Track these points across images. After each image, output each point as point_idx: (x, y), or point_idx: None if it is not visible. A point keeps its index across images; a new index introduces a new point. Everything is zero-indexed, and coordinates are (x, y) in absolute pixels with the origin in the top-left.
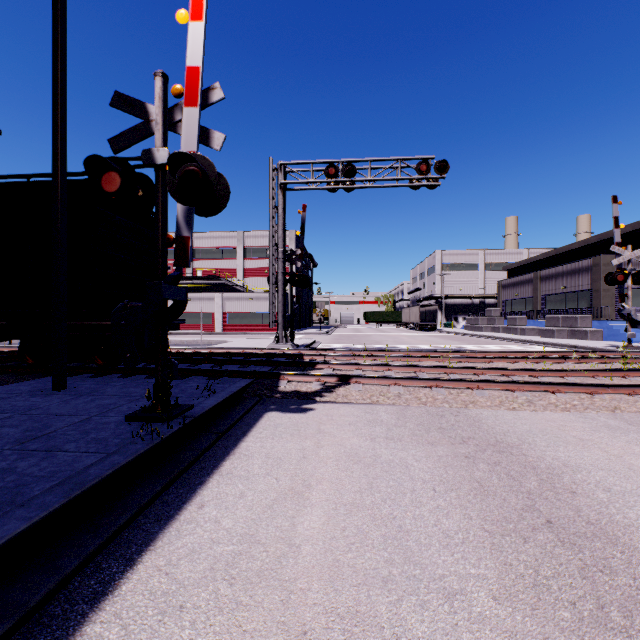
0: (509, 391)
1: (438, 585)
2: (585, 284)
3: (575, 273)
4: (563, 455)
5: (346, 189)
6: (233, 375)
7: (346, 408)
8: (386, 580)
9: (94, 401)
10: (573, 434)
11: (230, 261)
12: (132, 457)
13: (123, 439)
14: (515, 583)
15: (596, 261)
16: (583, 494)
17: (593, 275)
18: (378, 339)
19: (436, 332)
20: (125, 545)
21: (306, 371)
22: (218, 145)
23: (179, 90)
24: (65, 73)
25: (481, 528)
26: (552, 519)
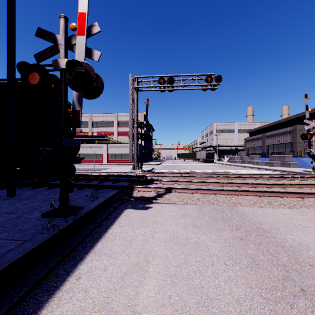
0: (257, 196)
1: None
2: (289, 139)
3: (283, 134)
4: (297, 237)
5: (169, 90)
6: (108, 187)
7: (170, 206)
8: None
9: (28, 203)
10: (299, 223)
11: (111, 128)
12: (38, 244)
13: (37, 230)
14: None
15: (294, 128)
16: None
17: (293, 135)
18: (185, 167)
19: (214, 163)
20: (20, 313)
21: (148, 185)
22: (97, 58)
23: (74, 26)
24: (15, 22)
25: (260, 296)
26: (304, 287)
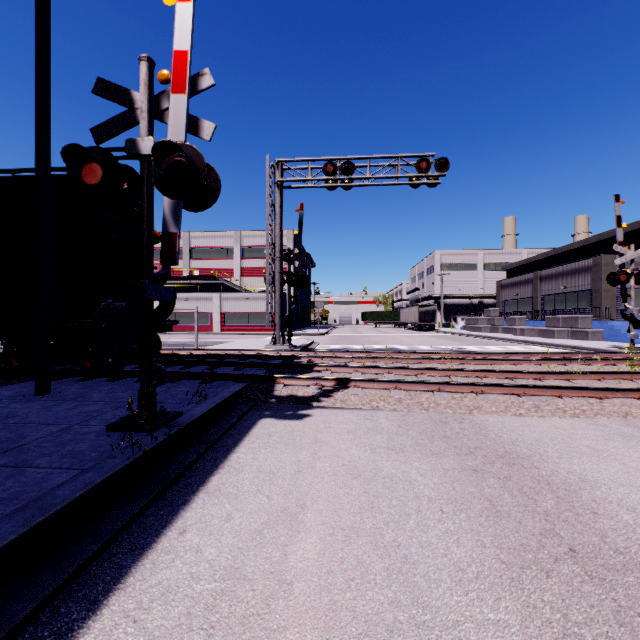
0: (514, 395)
1: (452, 635)
2: (585, 284)
3: (575, 273)
4: (578, 468)
5: (344, 187)
6: (227, 378)
7: (344, 414)
8: (391, 629)
9: (77, 408)
10: (586, 443)
11: (228, 261)
12: (108, 474)
13: (102, 452)
14: (542, 632)
15: (596, 261)
16: (606, 515)
17: (593, 275)
18: (377, 340)
19: (435, 332)
20: (91, 582)
21: (303, 374)
22: (208, 135)
23: (166, 76)
24: (49, 61)
25: (497, 559)
26: (575, 547)
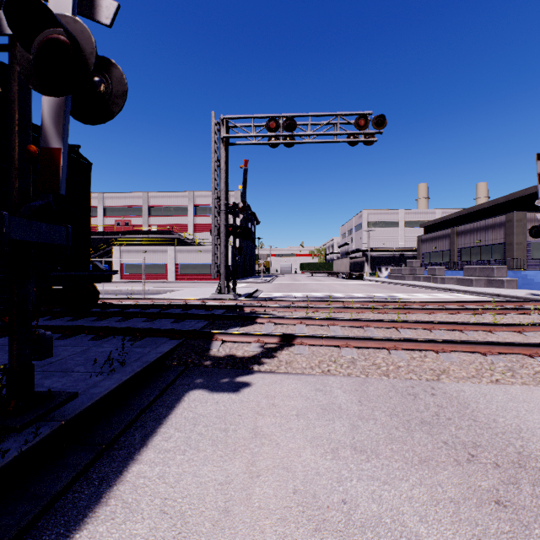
0: (478, 354)
1: None
2: (498, 238)
3: (489, 228)
4: None
5: (286, 144)
6: (160, 334)
7: (291, 382)
8: None
9: None
10: None
11: (182, 218)
12: None
13: None
14: None
15: (509, 217)
16: None
17: (506, 230)
18: (314, 287)
19: (364, 281)
20: None
21: (245, 326)
22: (107, 17)
23: None
24: None
25: None
26: None
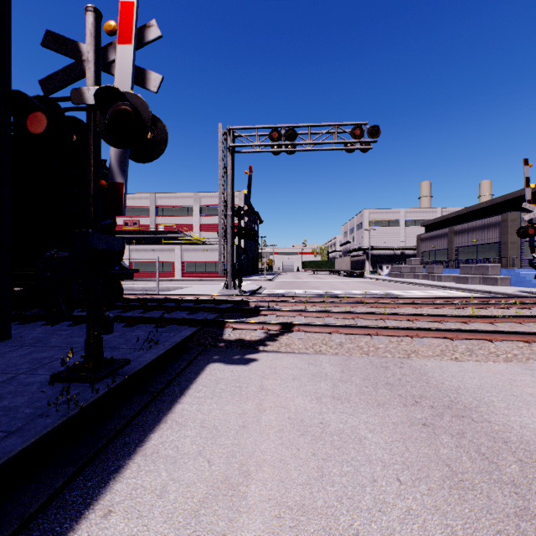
0: (447, 339)
1: None
2: (494, 237)
3: (485, 228)
4: (530, 421)
5: (288, 152)
6: (180, 323)
7: (289, 358)
8: None
9: (31, 354)
10: (528, 391)
11: (188, 218)
12: (33, 439)
13: (37, 408)
14: None
15: (504, 217)
16: None
17: (501, 230)
18: (315, 285)
19: (364, 278)
20: None
21: (251, 317)
22: (155, 86)
23: (112, 26)
24: (10, 24)
25: None
26: None
